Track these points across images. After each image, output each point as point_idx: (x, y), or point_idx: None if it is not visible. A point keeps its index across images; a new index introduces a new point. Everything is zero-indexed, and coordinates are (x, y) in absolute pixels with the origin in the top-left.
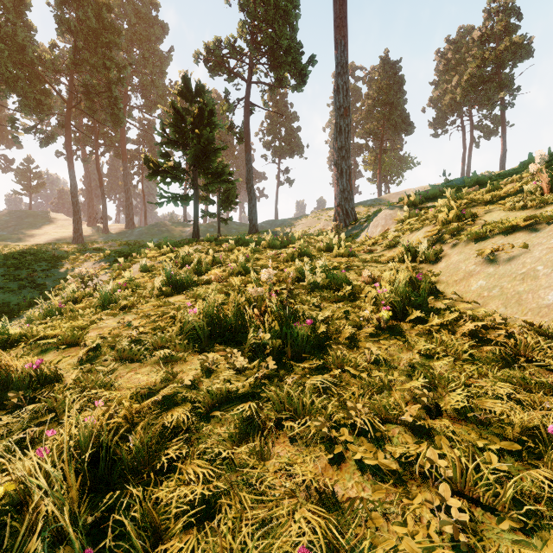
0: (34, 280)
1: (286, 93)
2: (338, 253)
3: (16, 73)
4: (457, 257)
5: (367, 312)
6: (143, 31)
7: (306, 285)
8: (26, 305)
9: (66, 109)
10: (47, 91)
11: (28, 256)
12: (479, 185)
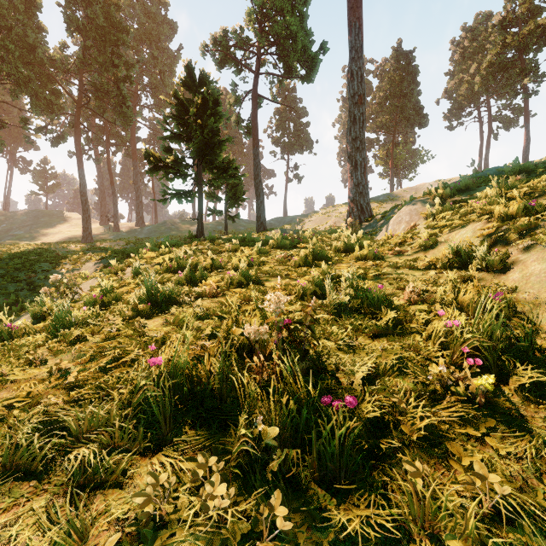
0: (32, 282)
1: (295, 88)
2: (360, 256)
3: (27, 73)
4: (539, 265)
5: (443, 369)
6: (152, 30)
7: (327, 303)
8: (18, 310)
9: (76, 108)
10: (57, 91)
11: (33, 255)
12: (522, 174)
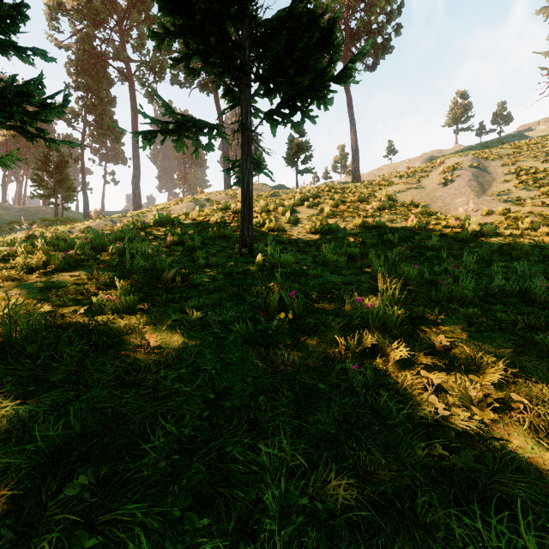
0: None
1: None
2: None
3: None
4: None
5: None
6: None
7: None
8: None
9: None
10: None
11: None
12: None
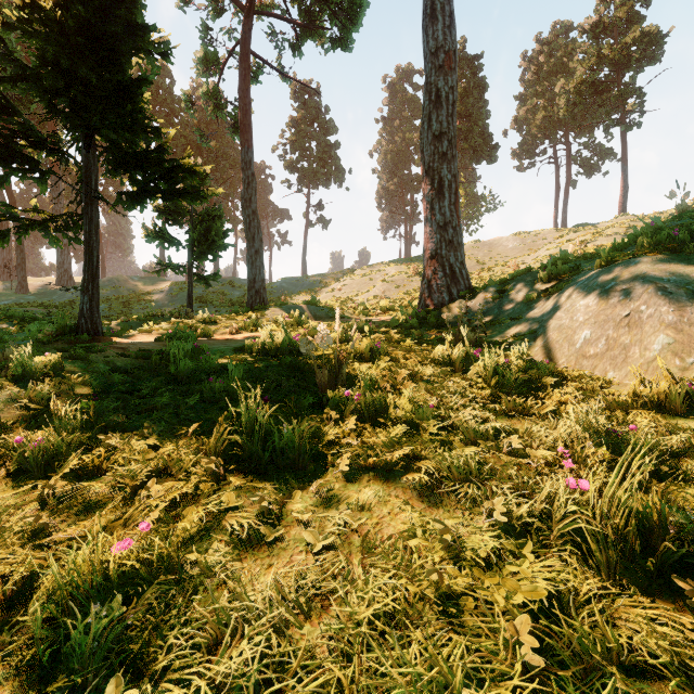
0: None
1: (319, 91)
2: None
3: None
4: None
5: None
6: None
7: None
8: None
9: None
10: None
11: None
12: None
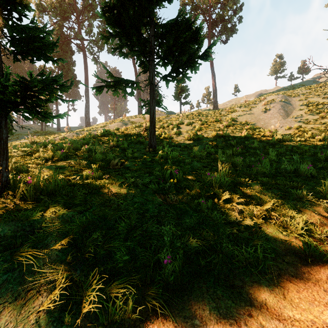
0: None
1: None
2: None
3: None
4: None
5: None
6: None
7: None
8: None
9: None
10: None
11: None
12: None
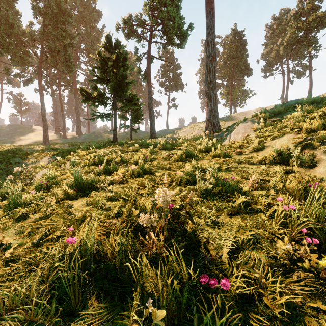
0: (9, 170)
1: (173, 52)
2: (215, 155)
3: (8, 40)
4: None
5: (290, 247)
6: (86, 16)
7: (197, 189)
8: None
9: (39, 62)
10: (27, 51)
11: (11, 153)
12: (313, 104)
